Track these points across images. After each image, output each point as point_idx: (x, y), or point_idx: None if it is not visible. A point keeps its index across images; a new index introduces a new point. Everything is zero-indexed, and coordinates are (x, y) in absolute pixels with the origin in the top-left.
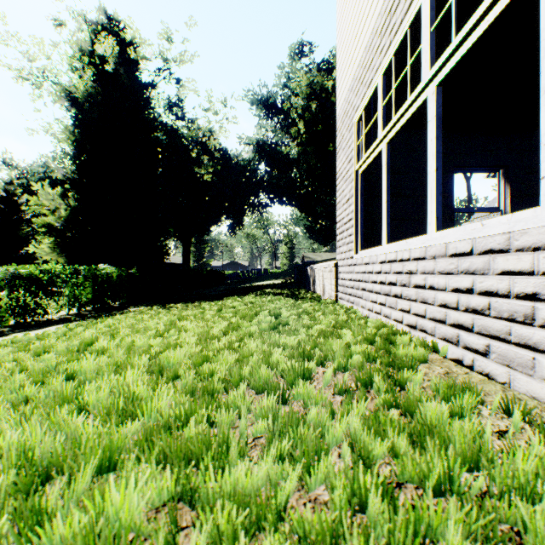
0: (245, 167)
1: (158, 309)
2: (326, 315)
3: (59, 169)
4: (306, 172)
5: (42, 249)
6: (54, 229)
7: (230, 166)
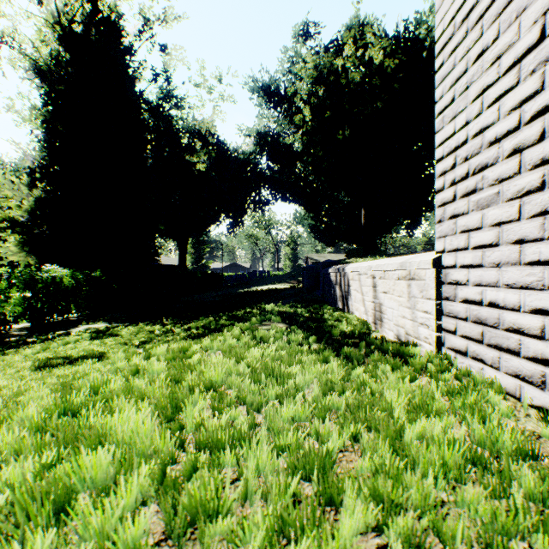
0: (245, 161)
1: (84, 340)
2: None
3: (26, 155)
4: (311, 165)
5: (7, 248)
6: (19, 224)
7: (229, 160)
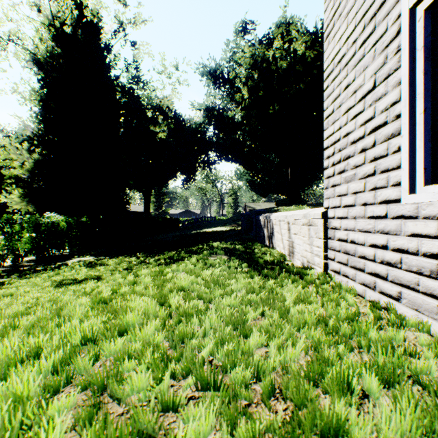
0: (197, 129)
1: (82, 268)
2: (437, 415)
3: (27, 127)
4: (248, 133)
5: (12, 198)
6: (21, 180)
7: (184, 129)
